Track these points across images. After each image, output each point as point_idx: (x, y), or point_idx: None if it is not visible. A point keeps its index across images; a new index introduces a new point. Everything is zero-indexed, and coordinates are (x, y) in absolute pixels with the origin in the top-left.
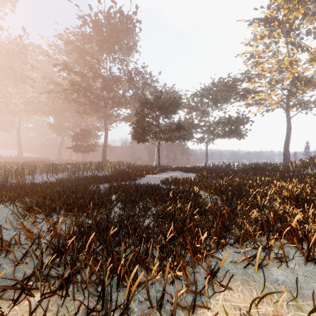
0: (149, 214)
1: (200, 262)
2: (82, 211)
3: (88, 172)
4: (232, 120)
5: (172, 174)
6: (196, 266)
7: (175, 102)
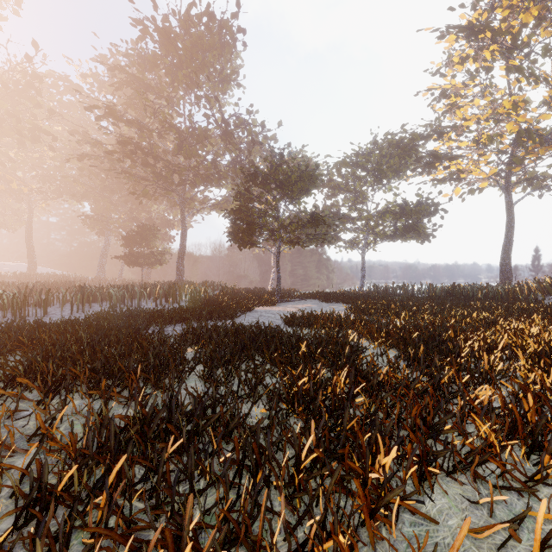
0: (261, 391)
1: (385, 527)
2: (122, 384)
3: (150, 301)
4: (409, 208)
5: (303, 304)
6: (376, 542)
7: (308, 174)
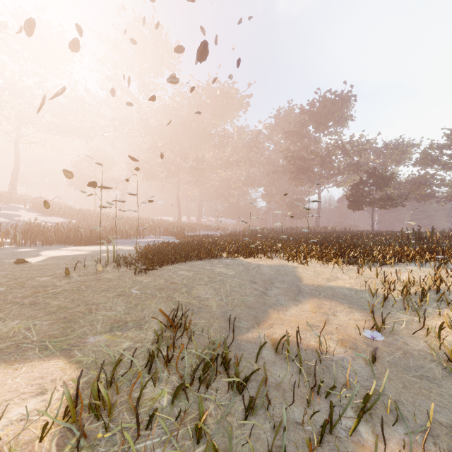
0: None
1: None
2: None
3: None
4: None
5: None
6: None
7: (387, 178)
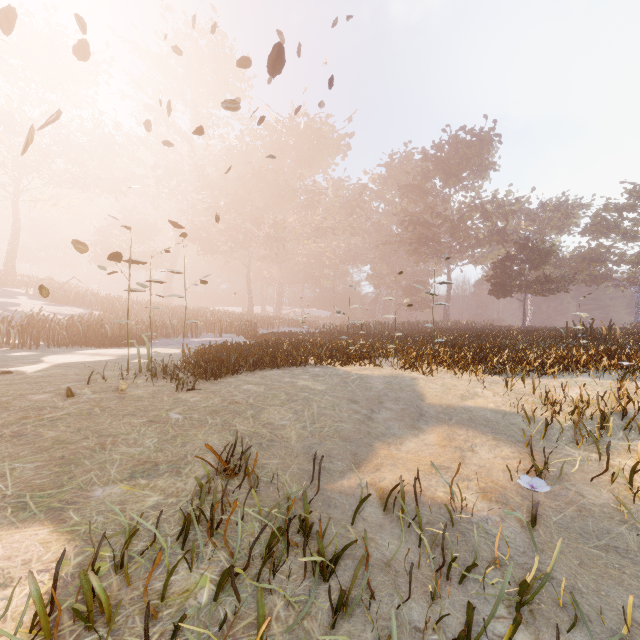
0: None
1: None
2: None
3: None
4: None
5: None
6: None
7: (544, 252)
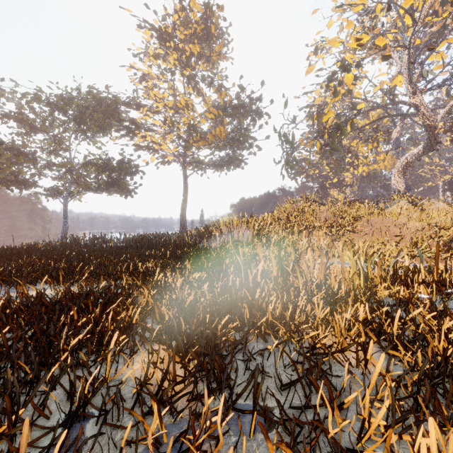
0: None
1: None
2: None
3: None
4: (111, 163)
5: None
6: None
7: None
